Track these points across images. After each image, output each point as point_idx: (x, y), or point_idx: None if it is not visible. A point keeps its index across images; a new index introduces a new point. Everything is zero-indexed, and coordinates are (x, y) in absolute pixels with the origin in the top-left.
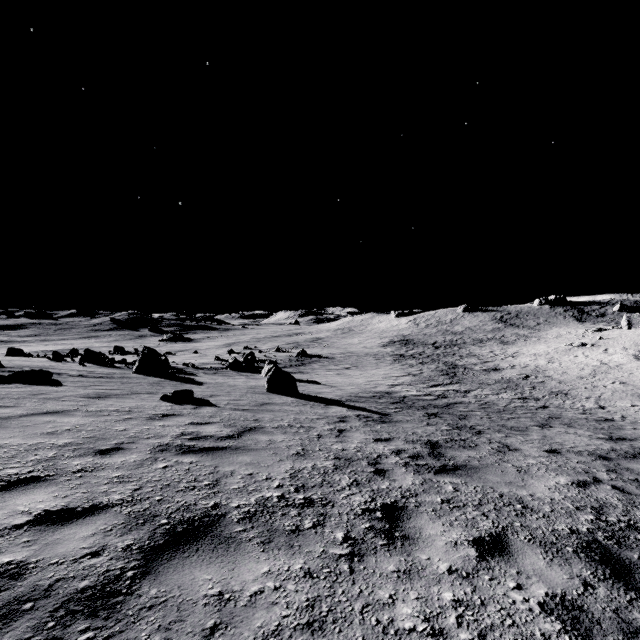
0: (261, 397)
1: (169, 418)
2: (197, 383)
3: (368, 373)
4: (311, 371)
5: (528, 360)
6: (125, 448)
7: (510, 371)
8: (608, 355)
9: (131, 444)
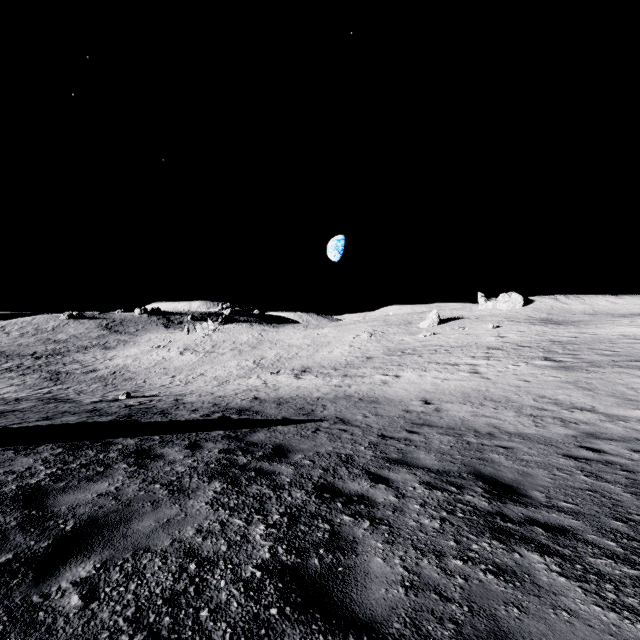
0: None
1: None
2: None
3: None
4: None
5: (121, 361)
6: None
7: (104, 370)
8: (169, 353)
9: None
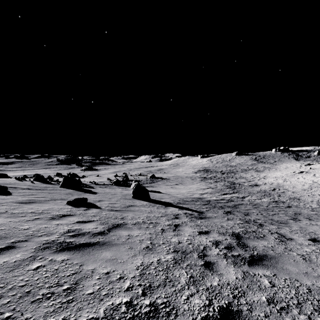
0: (128, 201)
1: (65, 218)
2: (93, 193)
3: (188, 187)
4: (157, 186)
5: (272, 180)
6: (16, 247)
7: (264, 186)
8: (316, 177)
9: (24, 242)
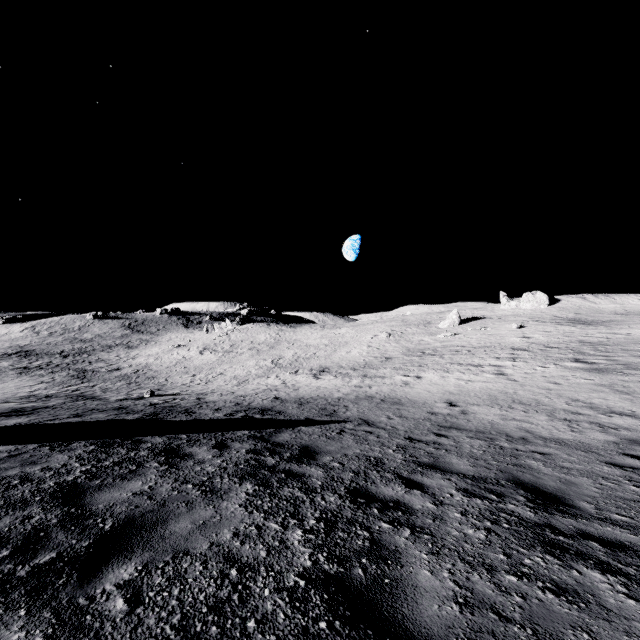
0: None
1: None
2: None
3: None
4: None
5: (143, 360)
6: None
7: (128, 369)
8: (189, 352)
9: None
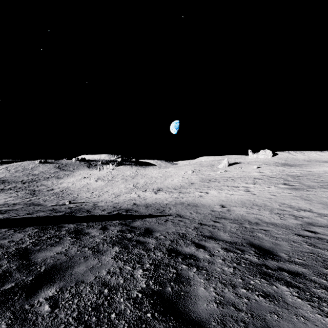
0: None
1: None
2: None
3: None
4: None
5: (66, 185)
6: None
7: (57, 189)
8: (90, 180)
9: None
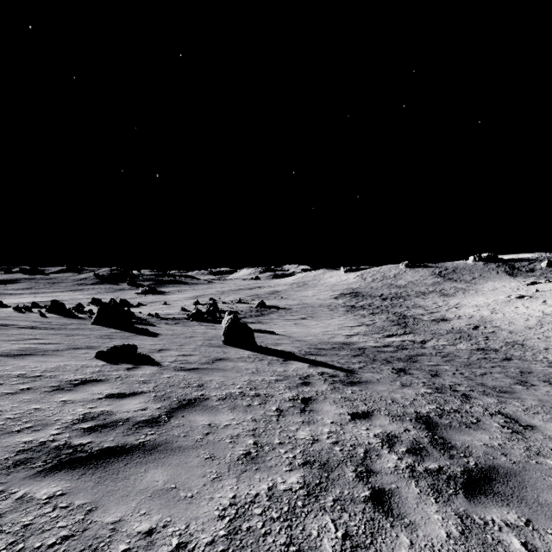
0: (215, 351)
1: (84, 387)
2: (152, 334)
3: (324, 323)
4: (270, 321)
5: (472, 311)
6: None
7: (458, 321)
8: (548, 306)
9: None
